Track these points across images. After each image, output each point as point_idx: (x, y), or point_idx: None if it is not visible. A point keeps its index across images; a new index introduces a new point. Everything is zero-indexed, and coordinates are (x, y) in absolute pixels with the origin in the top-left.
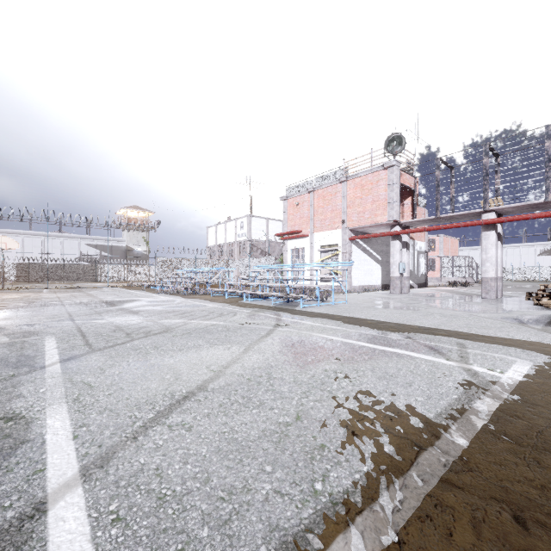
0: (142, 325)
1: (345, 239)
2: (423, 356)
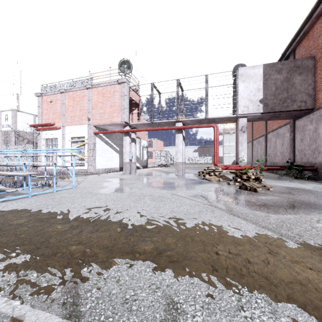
0: None
1: (90, 133)
2: None
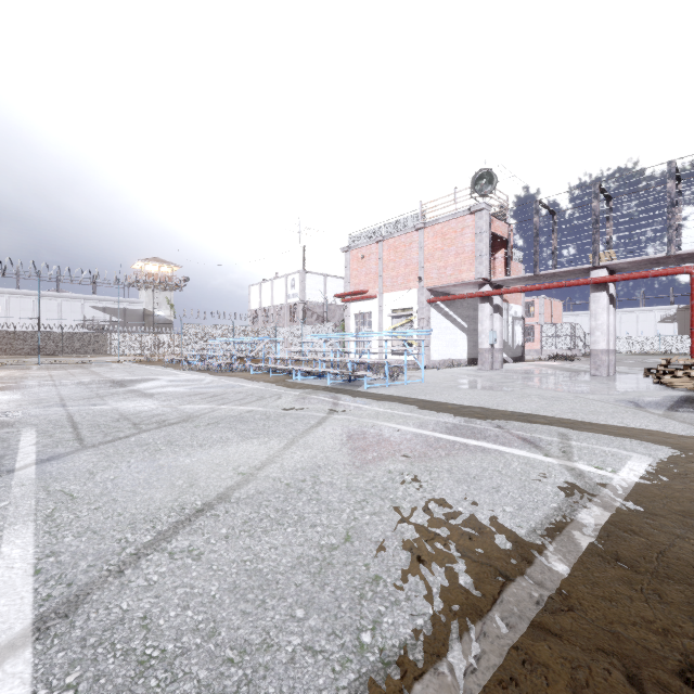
0: (156, 413)
1: (422, 302)
2: (515, 451)
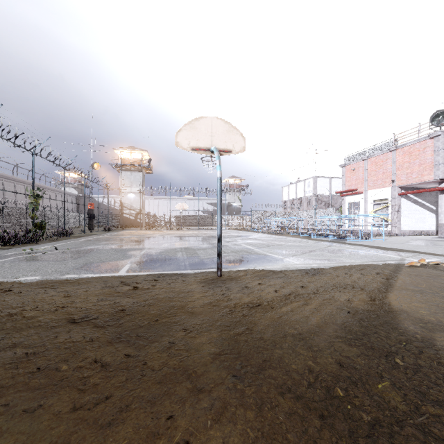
0: (268, 243)
1: (394, 195)
2: (389, 255)
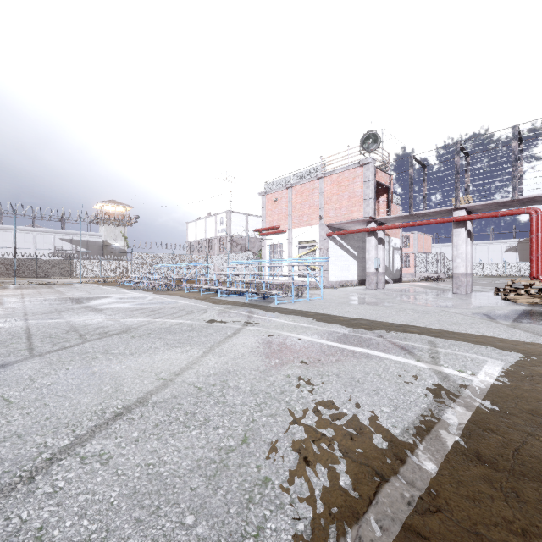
0: (101, 325)
1: (322, 235)
2: (393, 357)
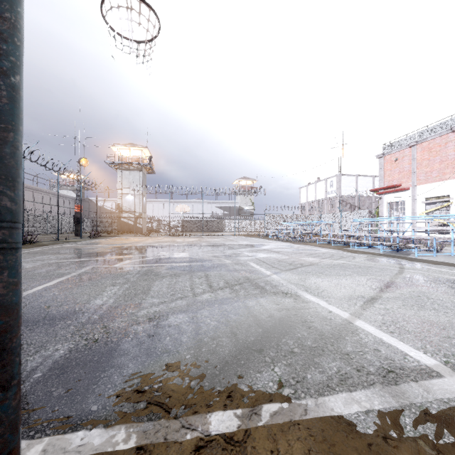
0: (292, 260)
1: None
2: None
